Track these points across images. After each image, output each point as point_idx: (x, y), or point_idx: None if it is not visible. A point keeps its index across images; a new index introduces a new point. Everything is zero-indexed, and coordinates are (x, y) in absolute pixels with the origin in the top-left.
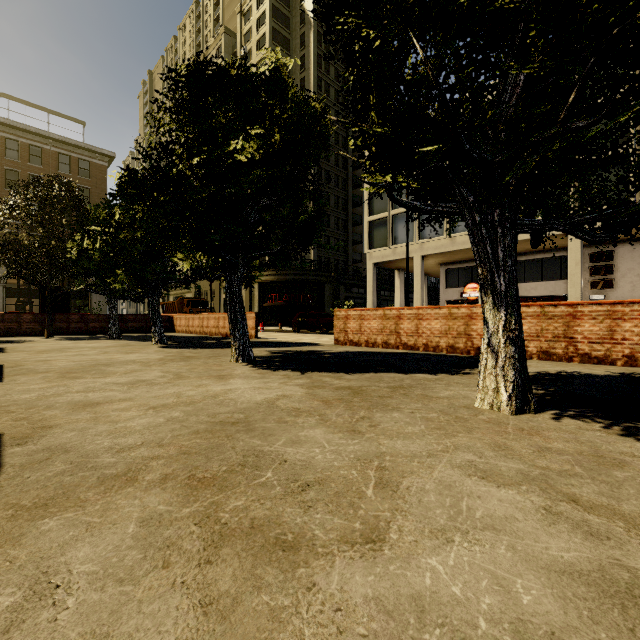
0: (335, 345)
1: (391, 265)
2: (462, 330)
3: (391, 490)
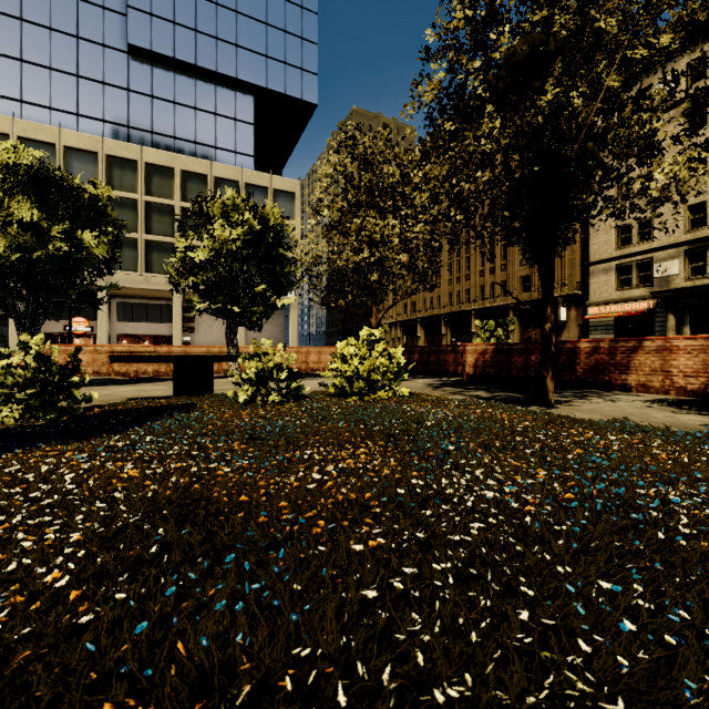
0: None
1: None
2: None
3: None
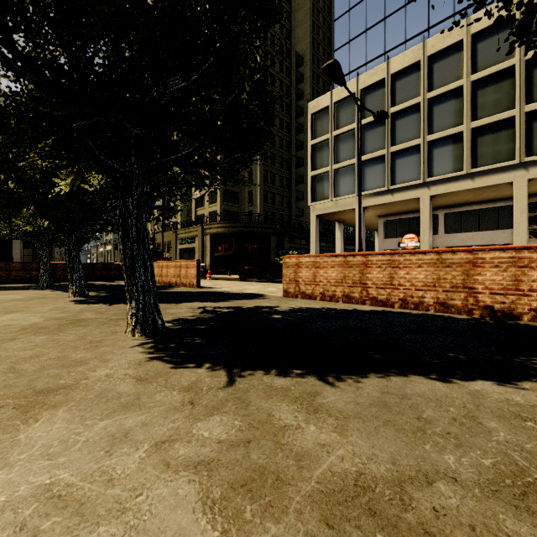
0: (284, 297)
1: (332, 217)
2: (459, 282)
3: None
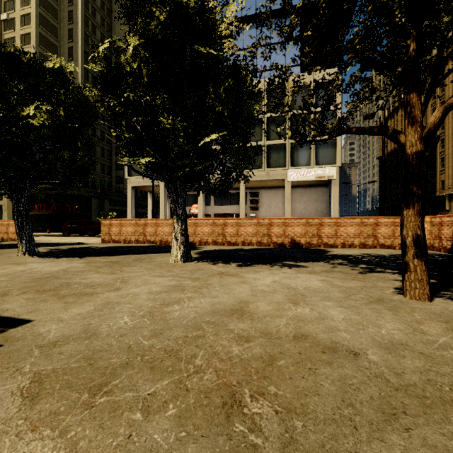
0: (102, 243)
1: (145, 189)
2: None
3: (126, 282)
